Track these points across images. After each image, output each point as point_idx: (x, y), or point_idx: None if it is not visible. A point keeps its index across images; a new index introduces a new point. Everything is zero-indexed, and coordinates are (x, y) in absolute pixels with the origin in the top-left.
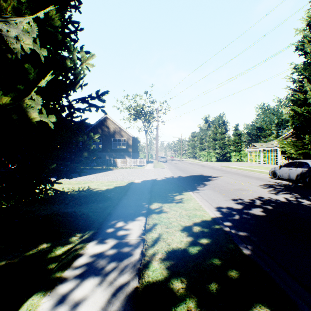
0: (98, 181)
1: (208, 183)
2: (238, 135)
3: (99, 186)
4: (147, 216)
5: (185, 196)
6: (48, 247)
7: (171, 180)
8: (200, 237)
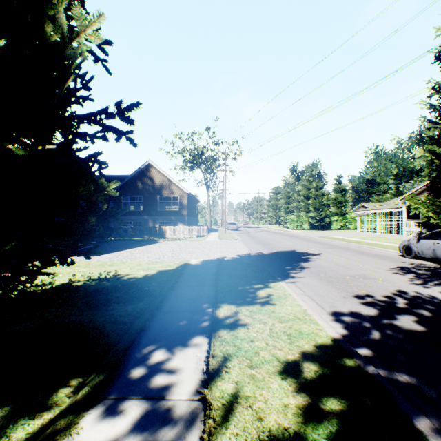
0: (134, 260)
1: (306, 265)
2: (342, 192)
3: (134, 271)
4: (212, 335)
5: (275, 290)
6: (1, 420)
7: (247, 259)
8: (324, 395)
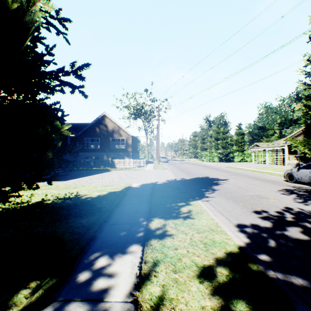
0: (91, 184)
1: (217, 188)
2: (241, 135)
3: (90, 192)
4: (145, 244)
5: (194, 207)
6: None
7: (173, 183)
8: (234, 297)
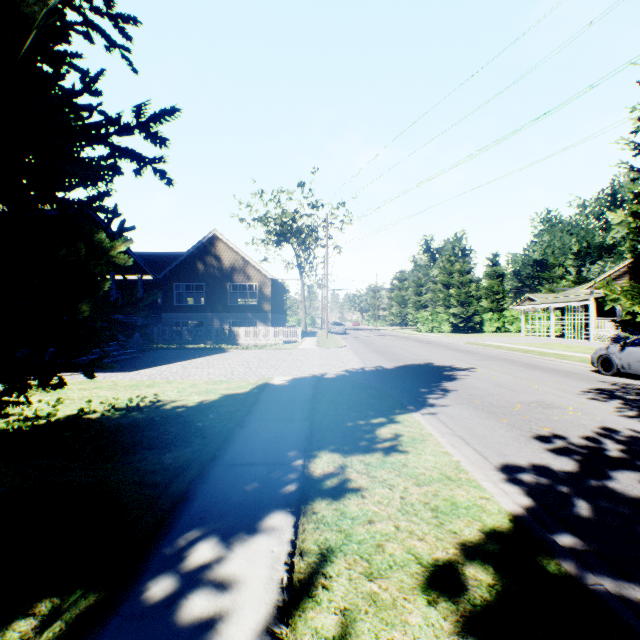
0: (186, 379)
1: (451, 386)
2: (498, 277)
3: (184, 395)
4: (301, 510)
5: (406, 428)
6: None
7: (360, 376)
8: None
